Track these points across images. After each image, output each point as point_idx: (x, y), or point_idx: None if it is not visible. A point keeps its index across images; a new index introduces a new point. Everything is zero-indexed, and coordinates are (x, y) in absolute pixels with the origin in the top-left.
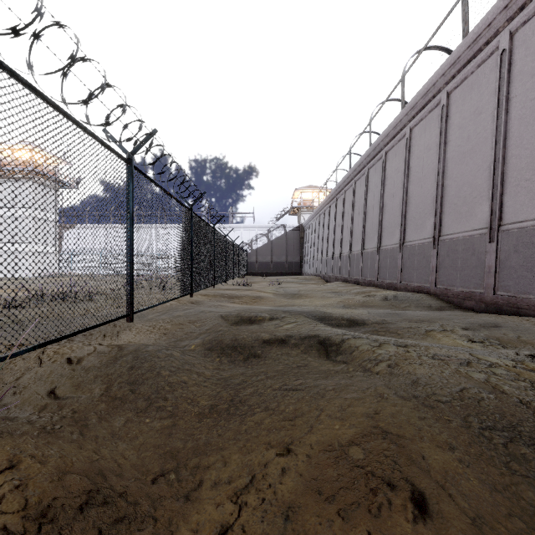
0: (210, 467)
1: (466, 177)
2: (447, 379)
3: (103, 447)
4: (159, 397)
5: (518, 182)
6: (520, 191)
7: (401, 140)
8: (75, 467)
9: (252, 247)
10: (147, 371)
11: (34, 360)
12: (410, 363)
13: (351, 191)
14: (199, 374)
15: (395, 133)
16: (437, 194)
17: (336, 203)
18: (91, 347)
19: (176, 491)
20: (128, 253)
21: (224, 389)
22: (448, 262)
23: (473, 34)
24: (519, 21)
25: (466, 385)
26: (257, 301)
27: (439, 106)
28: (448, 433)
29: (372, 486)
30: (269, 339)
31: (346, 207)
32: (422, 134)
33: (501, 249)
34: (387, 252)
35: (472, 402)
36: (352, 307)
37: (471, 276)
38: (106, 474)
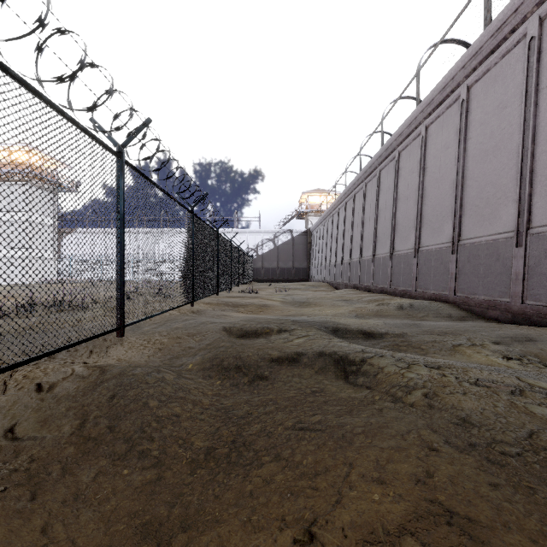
0: None
1: (488, 177)
2: (505, 416)
3: (58, 520)
4: (143, 437)
5: None
6: None
7: (416, 139)
8: None
9: (257, 253)
10: (131, 401)
11: None
12: (452, 392)
13: (361, 193)
14: (195, 402)
15: (410, 131)
16: (456, 195)
17: (345, 207)
18: (68, 369)
19: None
20: (118, 259)
21: (224, 424)
22: (469, 269)
23: (497, 22)
24: None
25: (533, 427)
26: (264, 310)
27: (458, 101)
28: (540, 515)
29: None
30: (278, 358)
31: (356, 211)
32: (439, 131)
33: (531, 254)
34: (401, 257)
35: None
36: (365, 316)
37: (495, 283)
38: None
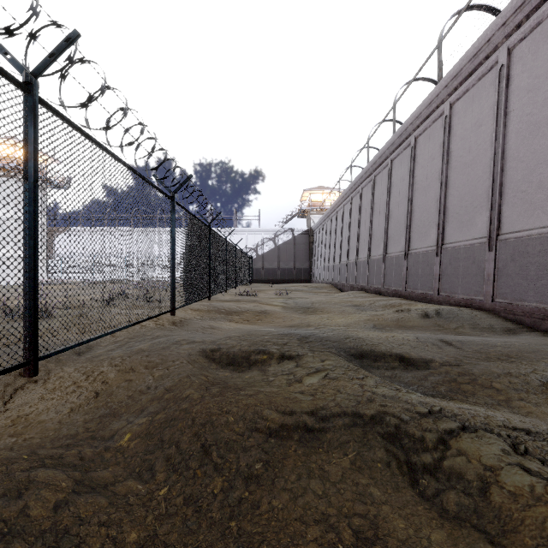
0: None
1: (541, 154)
2: None
3: None
4: None
5: None
6: None
7: (437, 121)
8: None
9: (257, 253)
10: None
11: None
12: None
13: (369, 187)
14: None
15: (429, 112)
16: (494, 181)
17: (351, 203)
18: None
19: None
20: (25, 253)
21: None
22: (513, 269)
23: None
24: None
25: None
26: (262, 318)
27: (494, 69)
28: None
29: None
30: (280, 428)
31: (363, 206)
32: (468, 108)
33: None
34: (418, 256)
35: None
36: (386, 327)
37: None
38: None
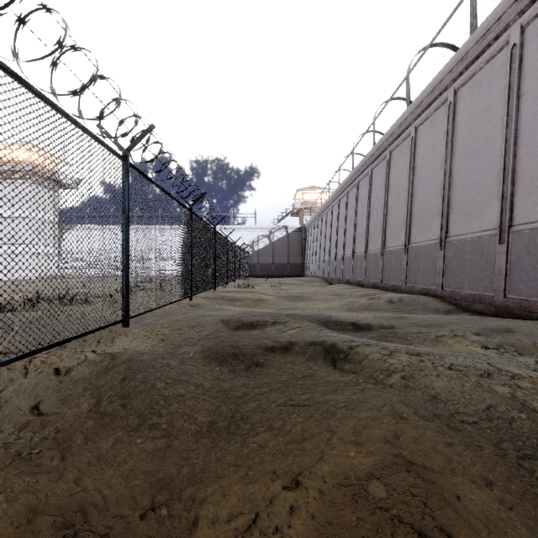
0: (207, 501)
1: (474, 176)
2: (469, 394)
3: (86, 475)
4: (152, 413)
5: (530, 181)
6: (532, 190)
7: (406, 139)
8: (50, 505)
9: (253, 249)
10: (141, 383)
11: (20, 371)
12: (427, 374)
13: (354, 191)
14: (197, 385)
15: (400, 132)
16: (444, 194)
17: (339, 204)
18: (82, 356)
19: (167, 532)
20: (123, 255)
21: (224, 403)
22: (455, 264)
23: (482, 29)
24: (531, 14)
25: (492, 402)
26: (259, 304)
27: (445, 104)
28: (482, 464)
29: (400, 537)
30: (272, 346)
31: (349, 208)
32: (428, 132)
33: (512, 251)
34: (391, 253)
35: (503, 423)
36: (356, 310)
37: (479, 278)
38: (87, 511)
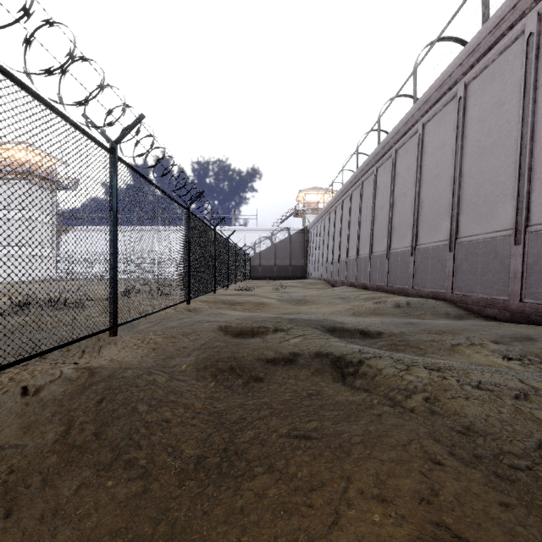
0: None
1: (486, 174)
2: (511, 424)
3: (32, 541)
4: (130, 445)
5: None
6: None
7: (413, 137)
8: None
9: (255, 251)
10: (120, 406)
11: None
12: (454, 397)
13: (358, 191)
14: (187, 406)
15: (406, 129)
16: (454, 193)
17: (342, 205)
18: (57, 371)
19: None
20: (111, 257)
21: (217, 429)
22: (466, 267)
23: (495, 18)
24: None
25: (541, 436)
26: (260, 308)
27: (455, 99)
28: None
29: None
30: (273, 358)
31: (353, 209)
32: (436, 129)
33: (529, 252)
34: (397, 255)
35: None
36: (362, 314)
37: (493, 281)
38: None
